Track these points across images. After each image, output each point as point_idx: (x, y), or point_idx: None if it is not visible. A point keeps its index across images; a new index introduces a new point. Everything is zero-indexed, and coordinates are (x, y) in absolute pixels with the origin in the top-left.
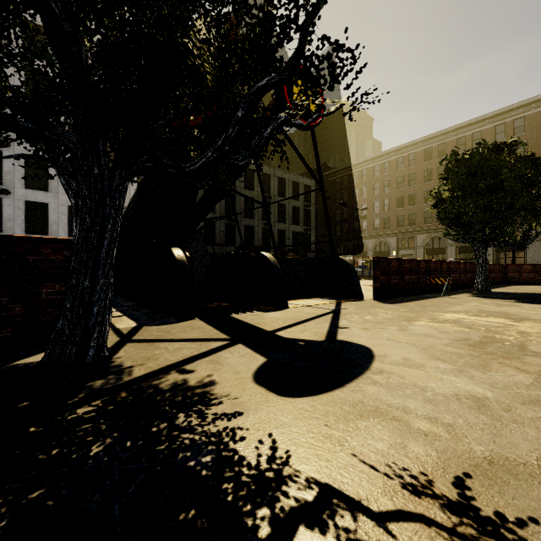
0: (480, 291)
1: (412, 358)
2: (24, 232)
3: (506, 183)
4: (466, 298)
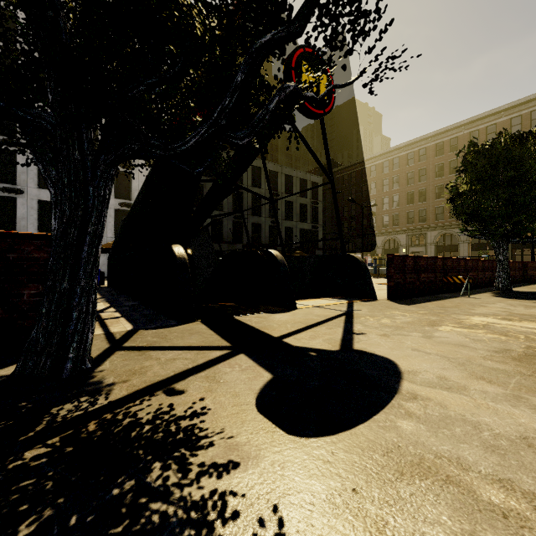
0: (501, 290)
1: (448, 377)
2: (37, 231)
3: (531, 175)
4: (488, 299)
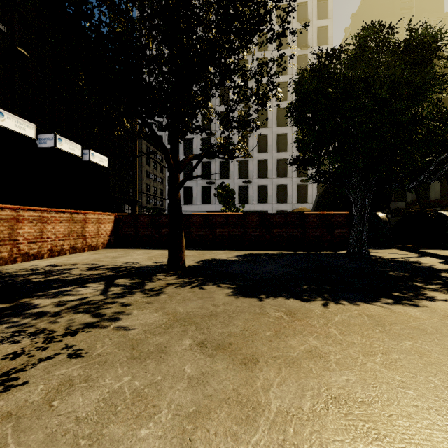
0: None
1: None
2: (257, 203)
3: None
4: None
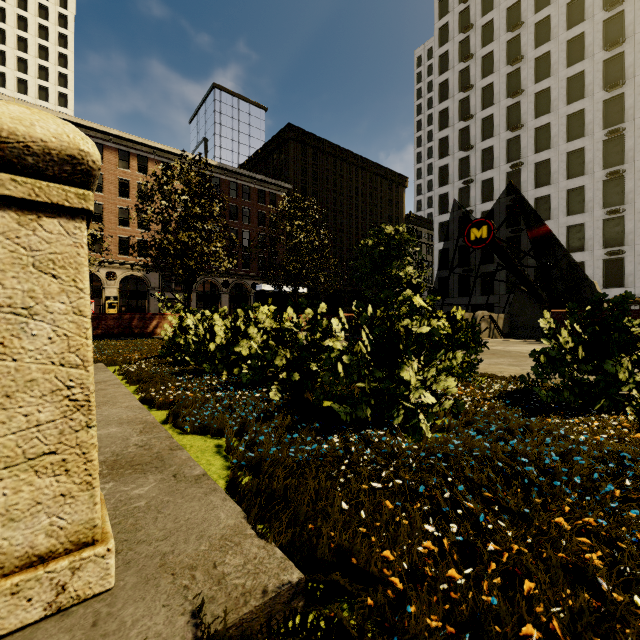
0: None
1: None
2: None
3: None
4: None
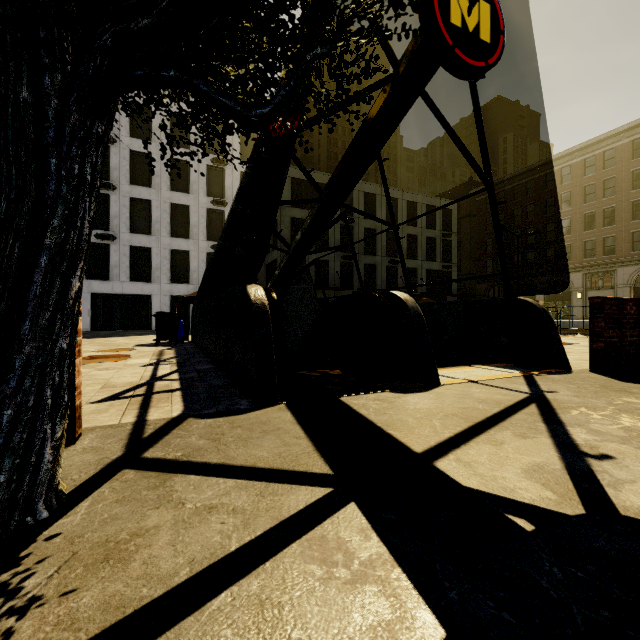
0: None
1: None
2: (129, 280)
3: None
4: None
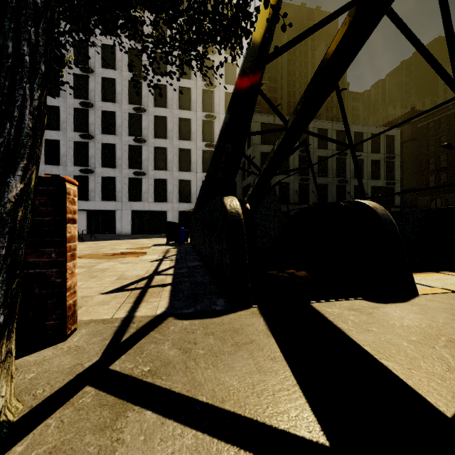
0: None
1: None
2: (153, 201)
3: None
4: None
